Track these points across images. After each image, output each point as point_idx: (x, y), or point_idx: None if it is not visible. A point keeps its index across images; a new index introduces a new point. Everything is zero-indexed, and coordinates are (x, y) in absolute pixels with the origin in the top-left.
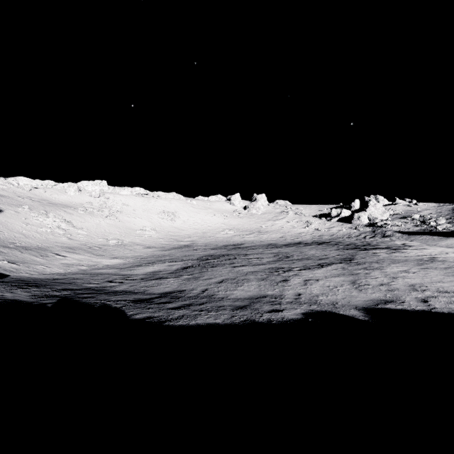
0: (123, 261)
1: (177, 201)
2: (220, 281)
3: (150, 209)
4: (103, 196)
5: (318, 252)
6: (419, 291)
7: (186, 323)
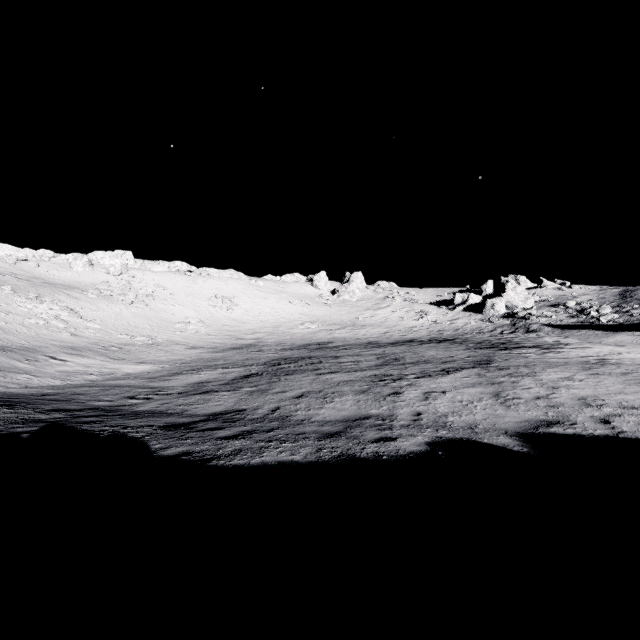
0: (154, 367)
1: (236, 281)
2: (300, 395)
3: (197, 293)
4: (127, 273)
5: (440, 353)
6: (594, 407)
7: (245, 462)
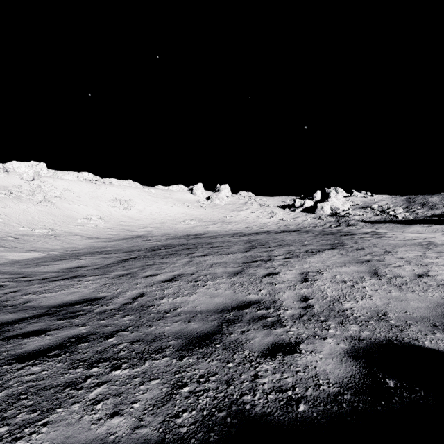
0: (43, 254)
1: (133, 189)
2: (170, 278)
3: (99, 196)
4: (39, 179)
5: (296, 238)
6: None
7: None
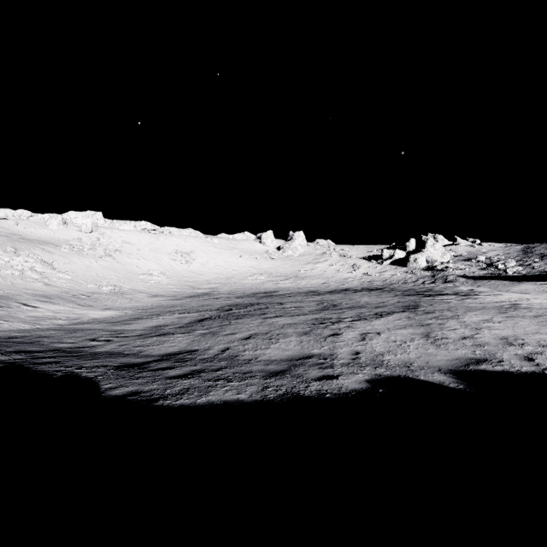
0: (118, 313)
1: (194, 238)
2: (248, 336)
3: (159, 248)
4: (97, 231)
5: (372, 299)
6: (517, 346)
7: (191, 402)
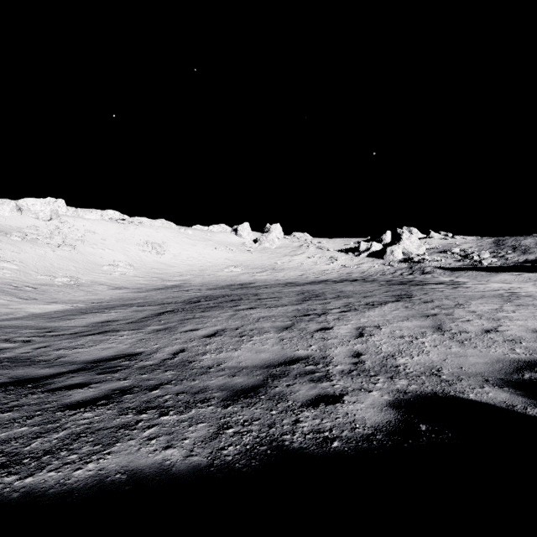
0: (66, 307)
1: (167, 229)
2: (212, 333)
3: (127, 239)
4: (58, 219)
5: (357, 289)
6: None
7: (57, 479)
